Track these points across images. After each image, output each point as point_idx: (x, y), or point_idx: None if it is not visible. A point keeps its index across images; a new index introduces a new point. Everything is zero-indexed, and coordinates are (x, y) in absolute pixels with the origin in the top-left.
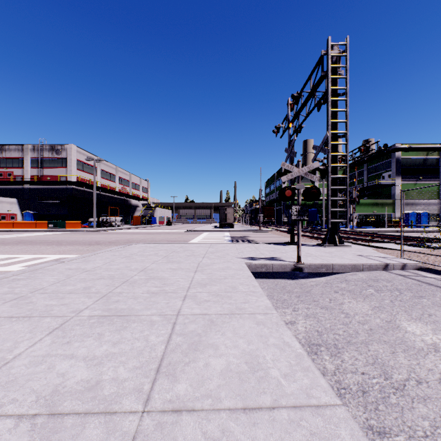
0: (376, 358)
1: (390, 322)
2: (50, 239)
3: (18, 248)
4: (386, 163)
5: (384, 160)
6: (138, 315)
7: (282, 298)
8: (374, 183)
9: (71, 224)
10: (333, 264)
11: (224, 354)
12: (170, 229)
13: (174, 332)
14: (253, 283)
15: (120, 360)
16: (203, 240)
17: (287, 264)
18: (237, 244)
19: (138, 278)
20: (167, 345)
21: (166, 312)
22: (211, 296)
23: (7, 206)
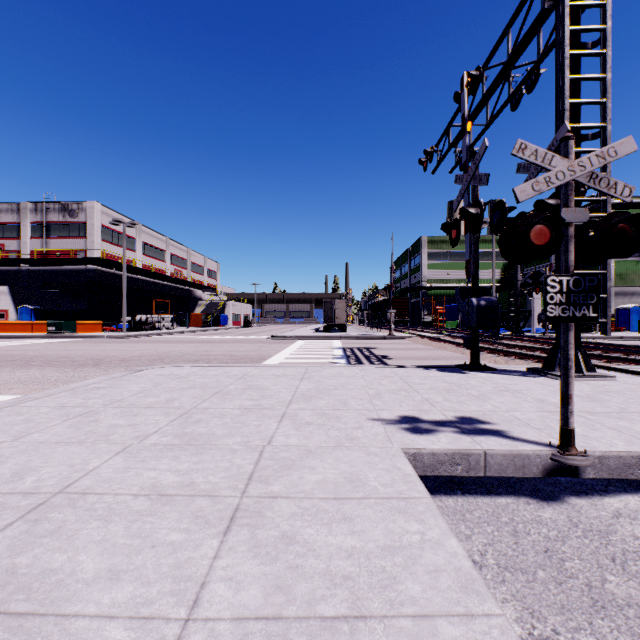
0: None
1: None
2: (26, 353)
3: None
4: None
5: None
6: None
7: None
8: None
9: (87, 327)
10: None
11: None
12: (245, 334)
13: None
14: None
15: None
16: (295, 355)
17: (532, 453)
18: (360, 368)
19: None
20: None
21: None
22: None
23: None
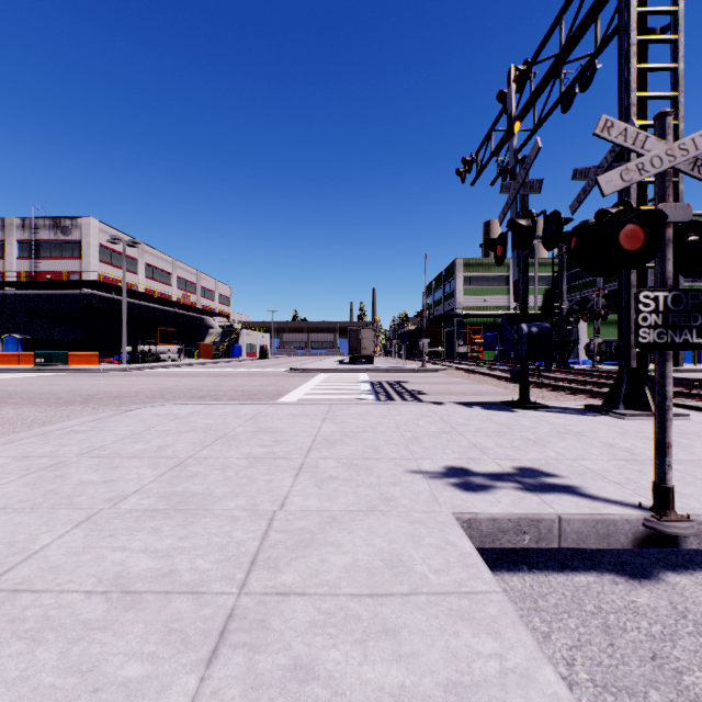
0: None
1: None
2: (5, 388)
3: None
4: None
5: None
6: None
7: None
8: (616, 287)
9: (82, 358)
10: None
11: None
12: (261, 367)
13: None
14: None
15: None
16: (316, 390)
17: (619, 518)
18: (392, 406)
19: None
20: None
21: None
22: None
23: None
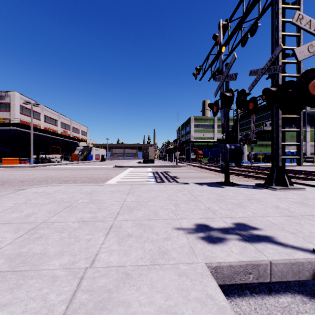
0: None
1: None
2: None
3: None
4: (268, 114)
5: (266, 112)
6: None
7: None
8: (258, 129)
9: (9, 161)
10: None
11: None
12: (101, 165)
13: None
14: None
15: None
16: (126, 176)
17: (305, 261)
18: (163, 185)
19: None
20: None
21: None
22: None
23: None
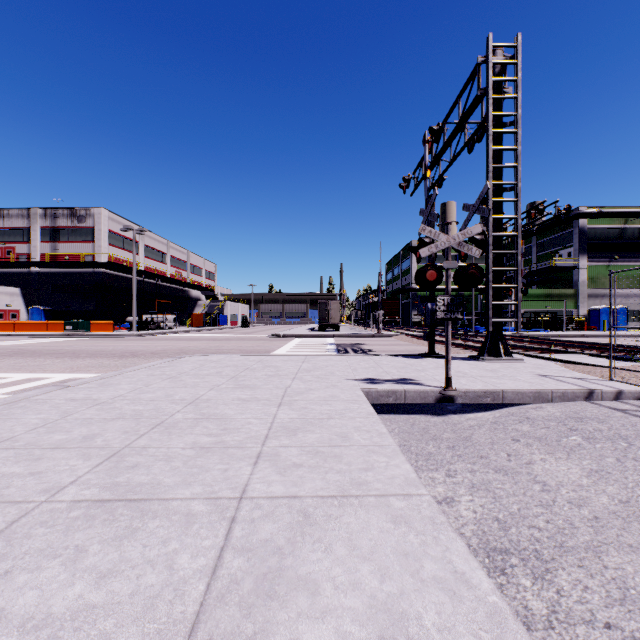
0: (625, 587)
1: (628, 504)
2: (64, 348)
3: (9, 362)
4: (565, 236)
5: (561, 232)
6: (167, 499)
7: (425, 451)
8: (547, 265)
9: (99, 326)
10: (504, 391)
11: (331, 610)
12: (246, 333)
13: (230, 544)
14: (377, 428)
15: (102, 628)
16: (294, 349)
17: (429, 390)
18: (346, 356)
19: (182, 418)
20: (211, 582)
21: (220, 492)
22: (306, 455)
23: (6, 299)
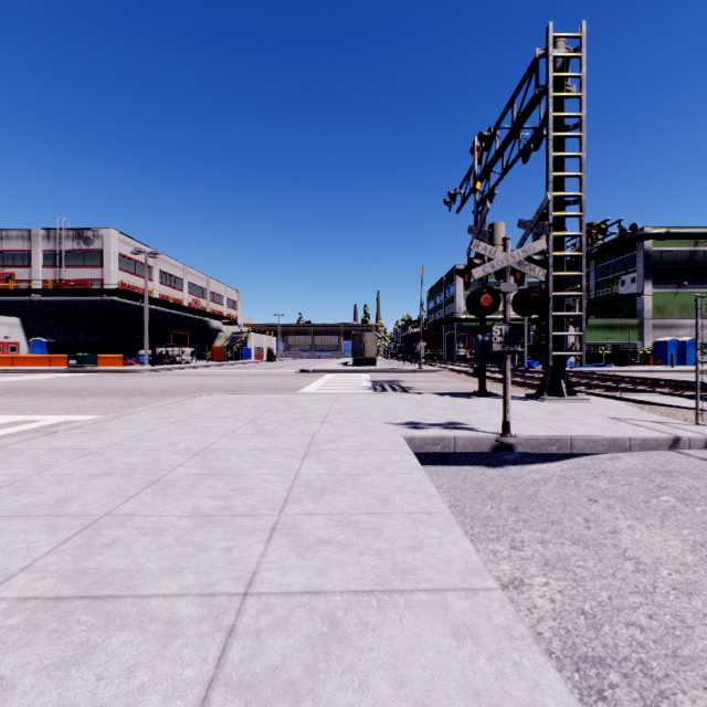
0: None
1: None
2: (65, 385)
3: None
4: (628, 259)
5: (623, 255)
6: (145, 595)
7: (481, 514)
8: (607, 292)
9: (107, 360)
10: (573, 438)
11: None
12: (272, 368)
13: (222, 675)
14: (424, 487)
15: None
16: (325, 386)
17: (484, 437)
18: (384, 395)
19: (184, 474)
20: None
21: (218, 584)
22: (334, 527)
23: (4, 330)
